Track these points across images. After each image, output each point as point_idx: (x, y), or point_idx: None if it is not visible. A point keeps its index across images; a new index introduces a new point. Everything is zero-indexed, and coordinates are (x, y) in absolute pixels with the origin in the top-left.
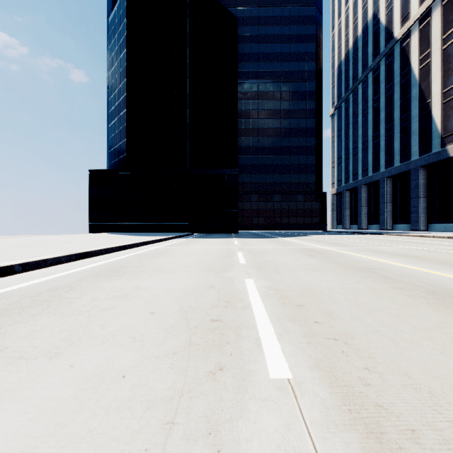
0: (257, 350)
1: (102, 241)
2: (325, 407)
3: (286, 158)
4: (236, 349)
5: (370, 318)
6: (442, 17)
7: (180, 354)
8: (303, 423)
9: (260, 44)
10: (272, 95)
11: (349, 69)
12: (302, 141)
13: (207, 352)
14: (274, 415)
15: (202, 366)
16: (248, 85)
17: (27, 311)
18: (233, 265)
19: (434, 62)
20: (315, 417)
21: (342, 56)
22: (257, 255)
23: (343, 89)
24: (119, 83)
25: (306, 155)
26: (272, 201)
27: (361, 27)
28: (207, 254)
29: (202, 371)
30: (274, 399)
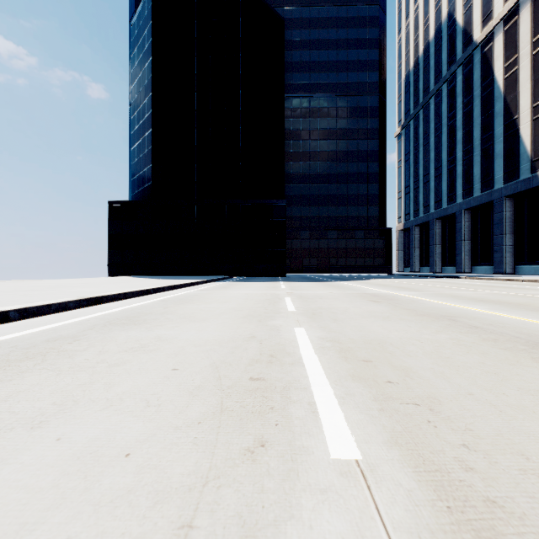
0: (312, 418)
1: (122, 285)
2: (413, 503)
3: (343, 188)
4: (283, 417)
5: (459, 376)
6: (532, 15)
7: (207, 423)
8: (382, 529)
9: (311, 51)
10: (327, 112)
11: (419, 80)
12: (362, 166)
13: (243, 421)
14: (339, 516)
15: (236, 440)
16: (297, 100)
17: (14, 367)
18: (279, 312)
19: (523, 70)
20: (399, 520)
21: (410, 64)
22: (309, 301)
23: (412, 104)
24: (143, 98)
25: (367, 183)
26: (326, 238)
27: (433, 30)
28: (247, 299)
29: (236, 448)
30: (337, 490)
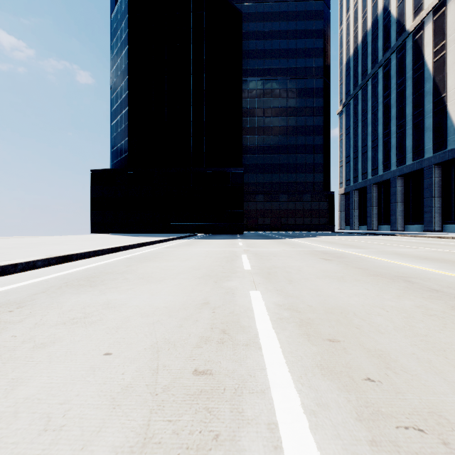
0: None
1: (97, 242)
2: None
3: (292, 157)
4: None
5: (454, 369)
6: None
7: None
8: None
9: (265, 41)
10: (278, 93)
11: (358, 65)
12: (309, 139)
13: None
14: None
15: None
16: (253, 82)
17: None
18: (236, 271)
19: (450, 54)
20: None
21: (350, 51)
22: (264, 259)
23: (352, 86)
24: (121, 81)
25: (313, 154)
26: (278, 201)
27: (370, 21)
28: (207, 257)
29: None
30: None
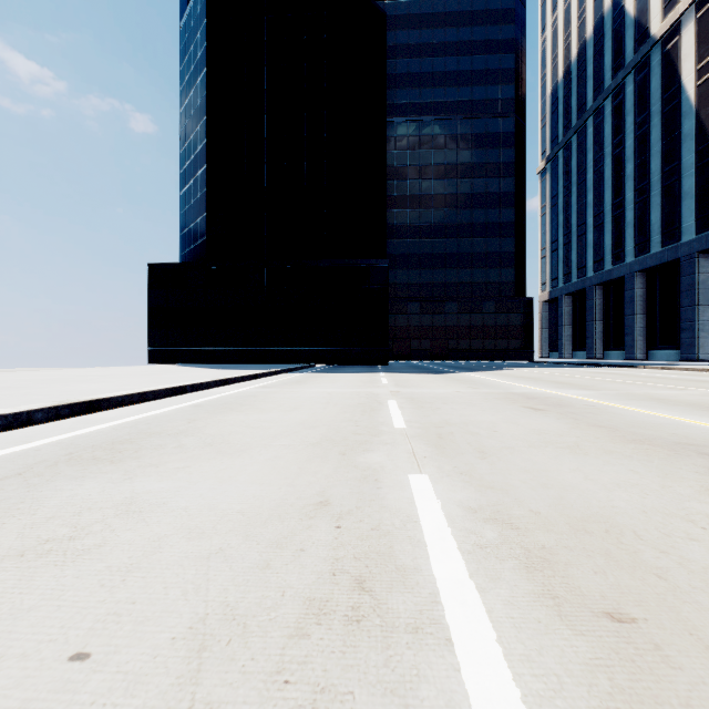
0: None
1: (151, 379)
2: None
3: (466, 243)
4: None
5: None
6: None
7: None
8: None
9: (423, 59)
10: (444, 141)
11: (571, 95)
12: (493, 214)
13: None
14: None
15: None
16: (403, 125)
17: None
18: (379, 431)
19: None
20: None
21: (558, 74)
22: (427, 408)
23: (561, 128)
24: (196, 124)
25: (499, 237)
26: (442, 313)
27: (592, 25)
28: (328, 404)
29: None
30: None
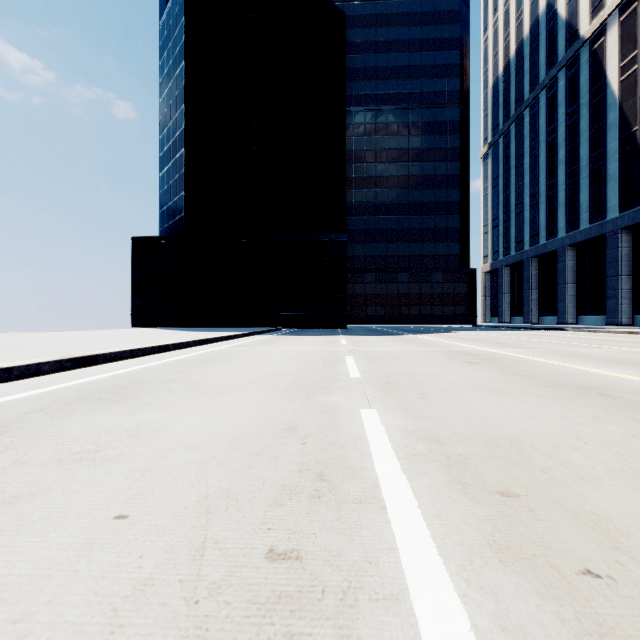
0: None
1: (137, 339)
2: None
3: (416, 220)
4: None
5: None
6: None
7: None
8: None
9: (378, 55)
10: (397, 129)
11: (510, 88)
12: (440, 194)
13: None
14: None
15: None
16: (360, 114)
17: None
18: (337, 379)
19: None
20: None
21: (499, 69)
22: (379, 362)
23: (501, 118)
24: (174, 112)
25: (446, 215)
26: (395, 282)
27: (528, 25)
28: (294, 359)
29: None
30: None
